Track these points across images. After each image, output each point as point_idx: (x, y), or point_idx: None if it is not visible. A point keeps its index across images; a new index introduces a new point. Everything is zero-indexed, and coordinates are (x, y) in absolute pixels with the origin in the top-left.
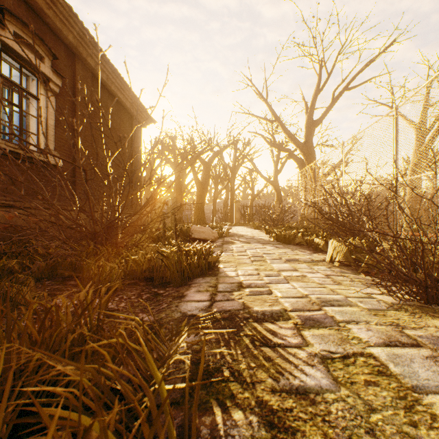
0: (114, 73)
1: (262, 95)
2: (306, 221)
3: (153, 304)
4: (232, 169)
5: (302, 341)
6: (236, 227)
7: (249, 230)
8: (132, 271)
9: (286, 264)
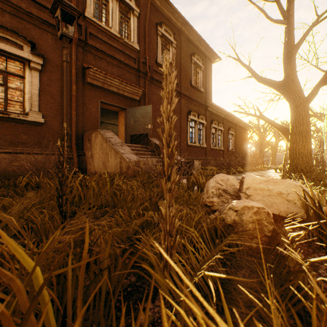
0: (243, 123)
1: None
2: None
3: None
4: None
5: None
6: None
7: None
8: None
9: None
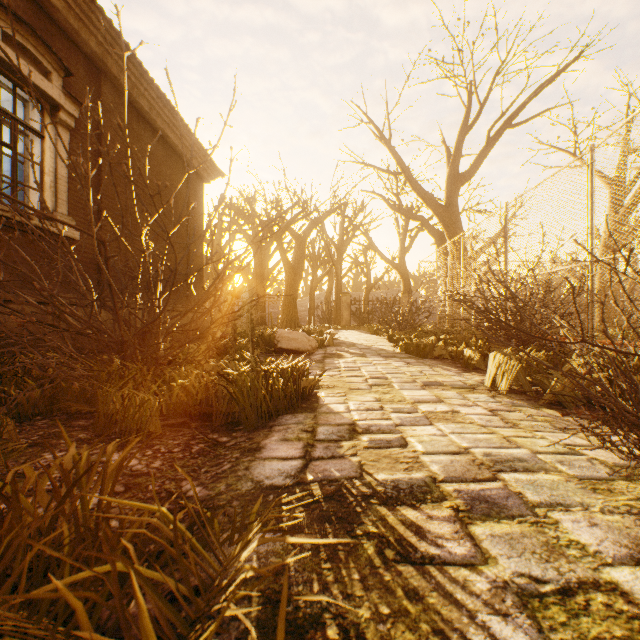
0: (160, 99)
1: (382, 135)
2: (447, 322)
3: (208, 462)
4: (337, 246)
5: (475, 550)
6: (345, 331)
7: (363, 335)
8: (178, 405)
9: (424, 391)
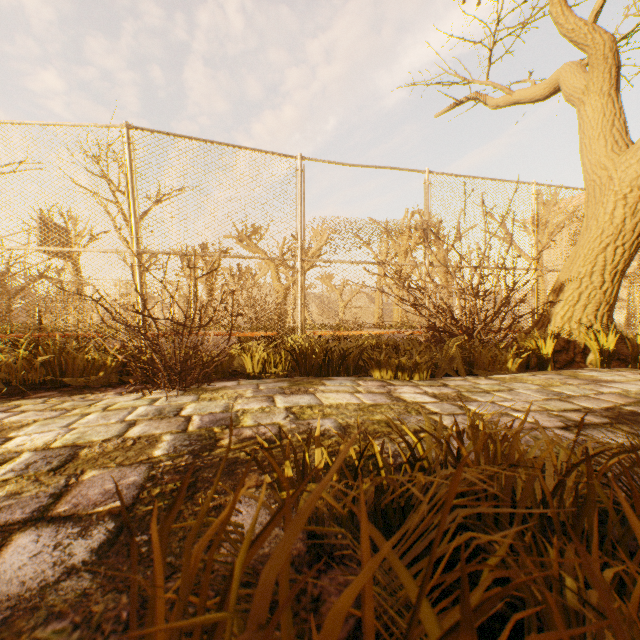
0: None
1: None
2: None
3: None
4: None
5: (269, 425)
6: None
7: None
8: None
9: None
